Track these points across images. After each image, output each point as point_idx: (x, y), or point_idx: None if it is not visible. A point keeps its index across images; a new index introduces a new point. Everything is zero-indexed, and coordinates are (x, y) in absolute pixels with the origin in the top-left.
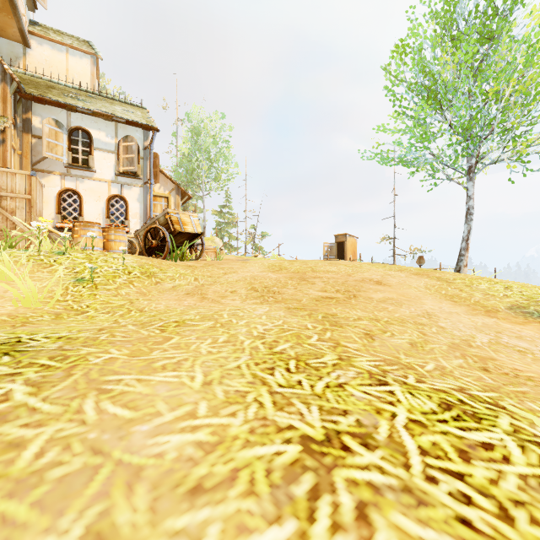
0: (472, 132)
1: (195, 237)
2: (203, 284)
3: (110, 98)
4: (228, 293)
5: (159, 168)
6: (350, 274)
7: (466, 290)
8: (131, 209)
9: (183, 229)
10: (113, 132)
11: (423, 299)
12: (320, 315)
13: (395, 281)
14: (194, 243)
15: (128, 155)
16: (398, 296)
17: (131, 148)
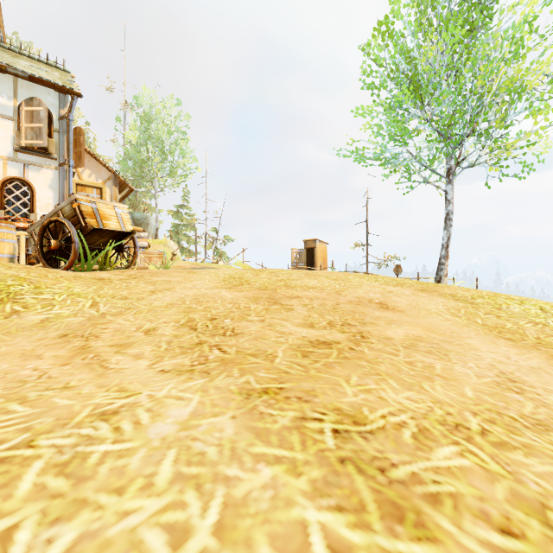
0: (451, 132)
1: (123, 237)
2: (105, 314)
3: (15, 51)
4: (139, 334)
5: (89, 150)
6: (339, 291)
7: (504, 316)
8: (39, 199)
9: (101, 224)
10: (10, 90)
11: (465, 336)
12: (327, 427)
13: (404, 302)
14: (124, 245)
15: (34, 124)
16: (427, 332)
17: (37, 115)
